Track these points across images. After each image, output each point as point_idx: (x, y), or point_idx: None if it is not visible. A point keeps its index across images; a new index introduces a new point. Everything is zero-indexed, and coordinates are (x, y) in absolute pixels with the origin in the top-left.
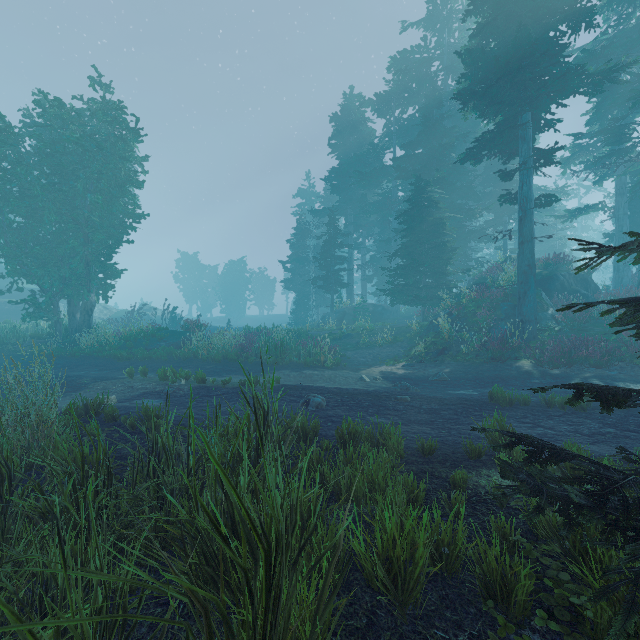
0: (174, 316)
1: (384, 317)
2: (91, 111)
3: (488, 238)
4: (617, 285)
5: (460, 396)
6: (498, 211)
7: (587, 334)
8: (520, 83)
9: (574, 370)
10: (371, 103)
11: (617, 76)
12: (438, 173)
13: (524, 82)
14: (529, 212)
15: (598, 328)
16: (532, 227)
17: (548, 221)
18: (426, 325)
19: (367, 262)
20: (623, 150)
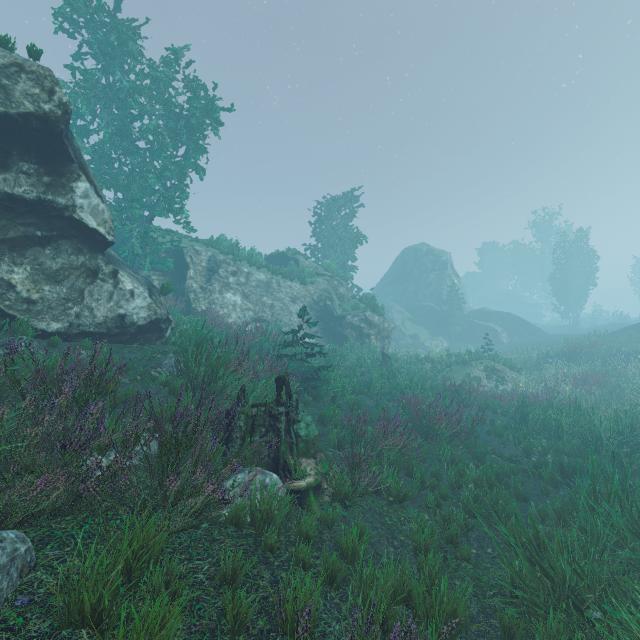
0: (620, 317)
1: None
2: (579, 240)
3: None
4: None
5: None
6: None
7: None
8: None
9: None
10: None
11: None
12: None
13: None
14: None
15: None
16: None
17: None
18: None
19: None
20: None
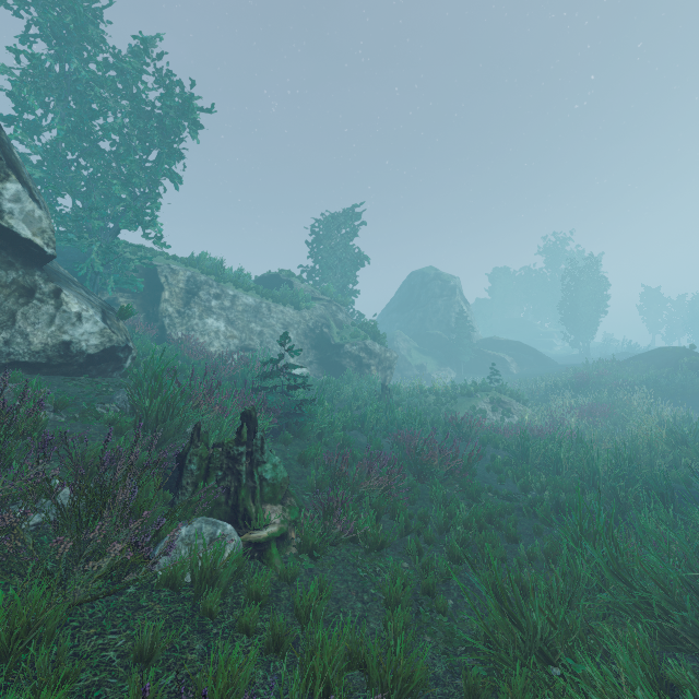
0: (629, 346)
1: None
2: (590, 267)
3: None
4: None
5: None
6: None
7: None
8: None
9: None
10: None
11: None
12: None
13: None
14: None
15: None
16: None
17: None
18: None
19: None
20: None
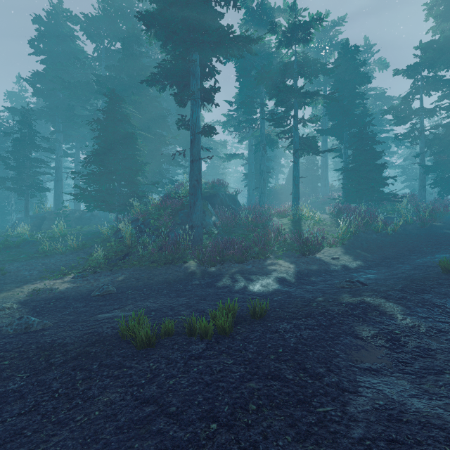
0: None
1: (93, 222)
2: None
3: (177, 163)
4: (249, 204)
5: (99, 329)
6: (185, 146)
7: (234, 235)
8: (190, 21)
9: (225, 267)
10: (80, 22)
11: (251, 48)
12: (135, 97)
13: (192, 21)
14: (197, 136)
15: (240, 231)
16: (200, 149)
17: (217, 163)
18: (116, 230)
19: (77, 171)
20: (252, 120)
